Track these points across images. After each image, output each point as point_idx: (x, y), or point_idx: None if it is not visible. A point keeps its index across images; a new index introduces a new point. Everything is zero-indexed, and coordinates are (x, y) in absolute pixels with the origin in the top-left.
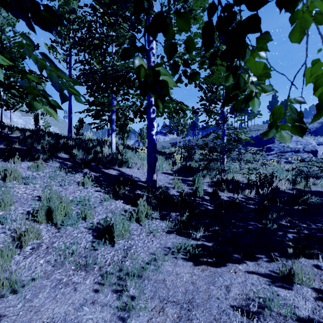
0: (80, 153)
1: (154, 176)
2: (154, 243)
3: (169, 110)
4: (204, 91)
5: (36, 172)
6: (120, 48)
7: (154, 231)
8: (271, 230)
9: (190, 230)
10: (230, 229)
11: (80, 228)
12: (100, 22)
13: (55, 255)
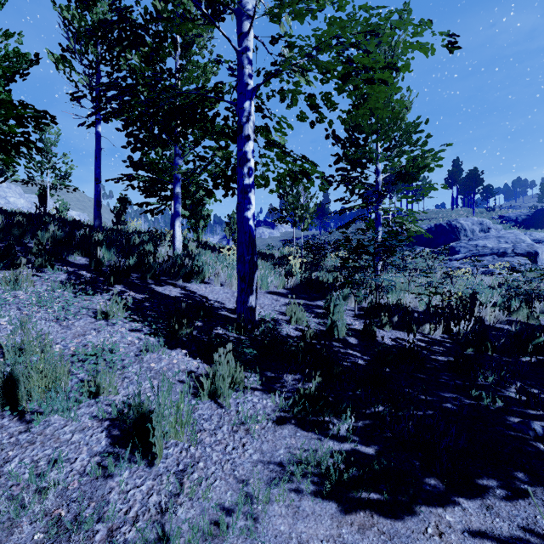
0: (112, 255)
1: (250, 299)
2: (248, 450)
3: (281, 174)
4: (343, 143)
5: (10, 293)
6: (189, 60)
7: (248, 420)
8: (492, 412)
9: (324, 416)
10: (408, 412)
11: (82, 418)
12: (152, 14)
13: (1, 499)
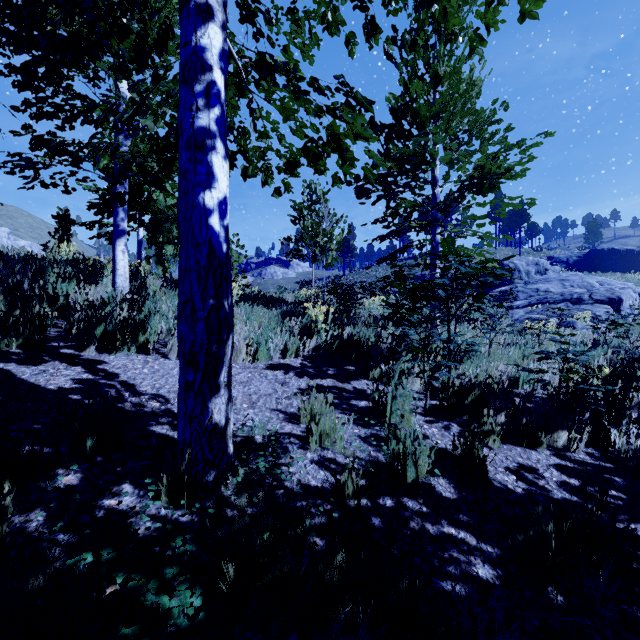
0: None
1: (210, 409)
2: None
3: (291, 152)
4: (388, 133)
5: None
6: None
7: None
8: None
9: None
10: None
11: None
12: None
13: None
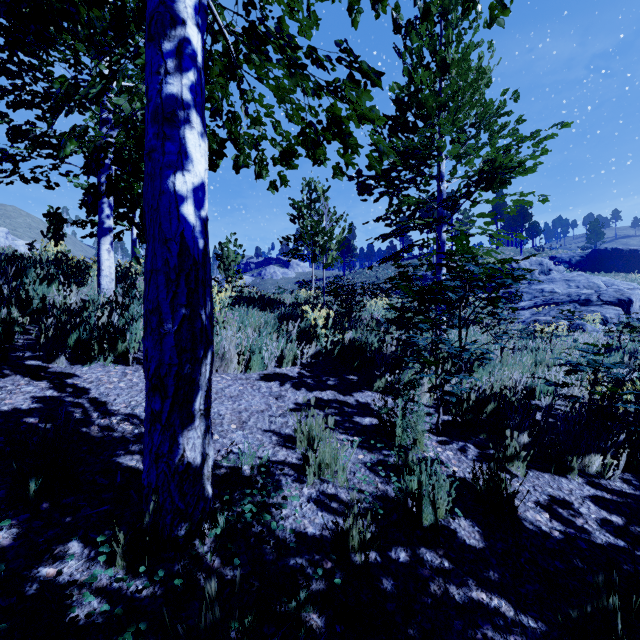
0: None
1: (181, 445)
2: None
3: (286, 140)
4: (392, 125)
5: None
6: None
7: None
8: None
9: None
10: None
11: None
12: None
13: None
